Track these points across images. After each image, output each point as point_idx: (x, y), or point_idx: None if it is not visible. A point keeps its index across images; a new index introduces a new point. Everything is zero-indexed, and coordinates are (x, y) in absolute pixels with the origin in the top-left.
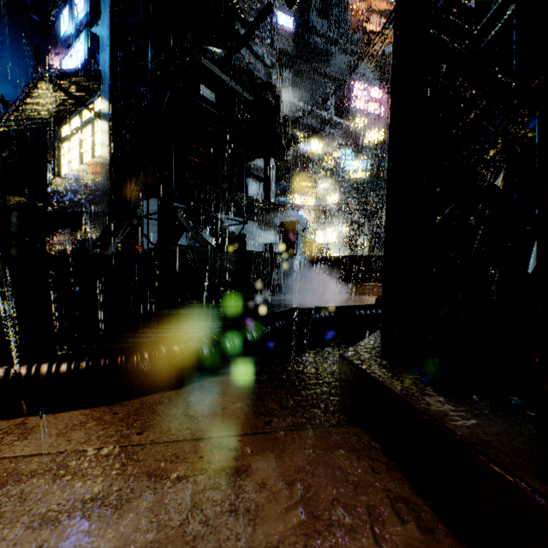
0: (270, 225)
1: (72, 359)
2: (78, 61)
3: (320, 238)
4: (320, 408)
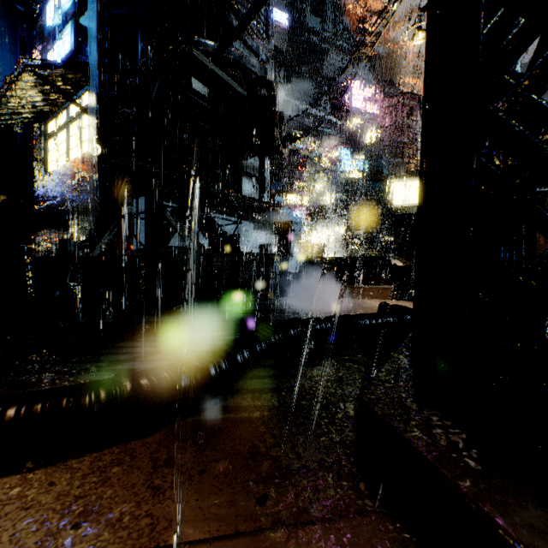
0: (265, 225)
1: None
2: (64, 53)
3: (316, 238)
4: (331, 470)
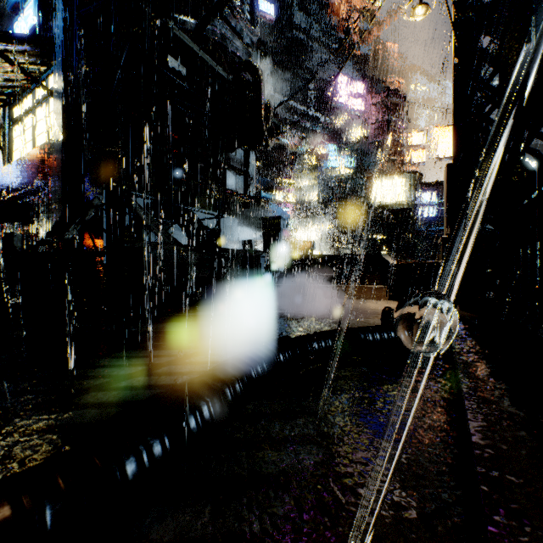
0: (250, 221)
1: None
2: (27, 28)
3: (302, 236)
4: None
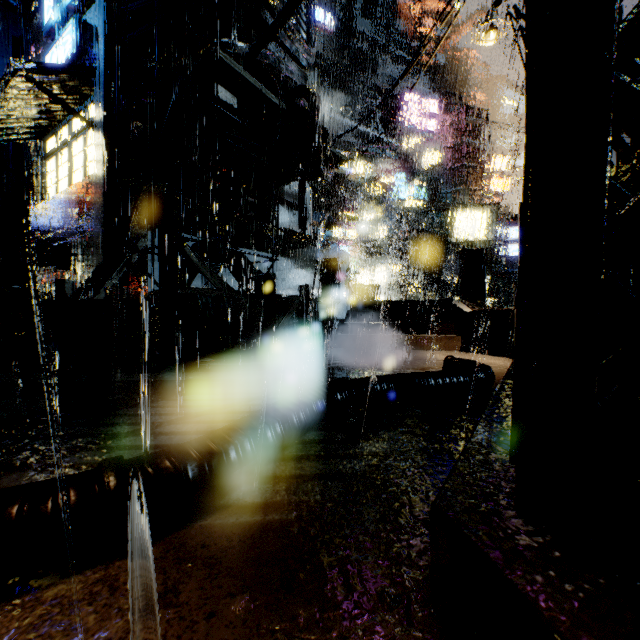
0: (306, 263)
1: None
2: (65, 55)
3: (366, 278)
4: (397, 611)
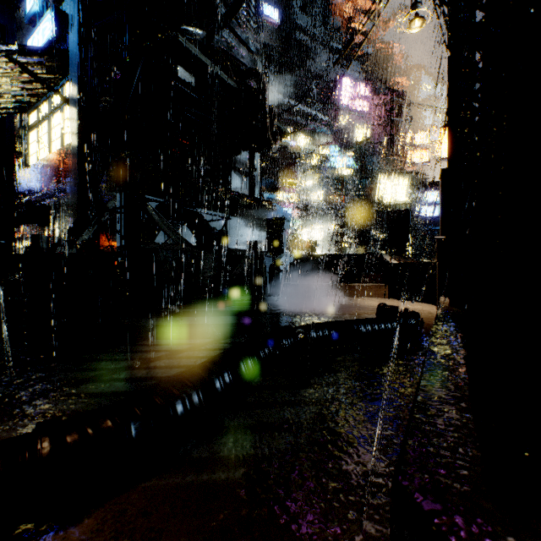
0: (255, 222)
1: None
2: (44, 40)
3: (306, 235)
4: None
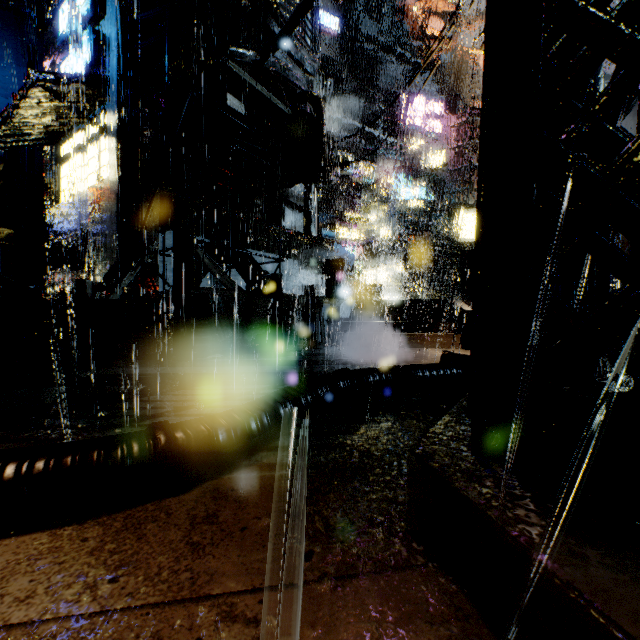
0: (311, 263)
1: (24, 457)
2: (79, 64)
3: (370, 278)
4: (382, 528)
